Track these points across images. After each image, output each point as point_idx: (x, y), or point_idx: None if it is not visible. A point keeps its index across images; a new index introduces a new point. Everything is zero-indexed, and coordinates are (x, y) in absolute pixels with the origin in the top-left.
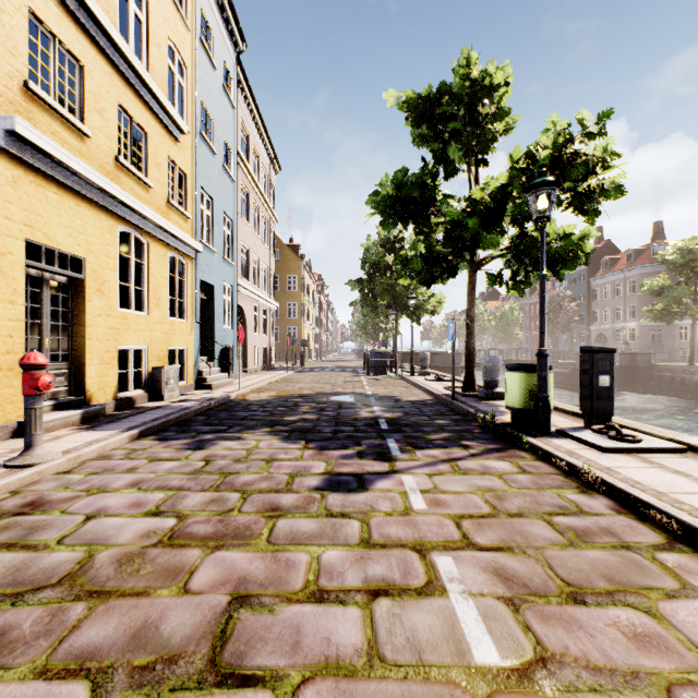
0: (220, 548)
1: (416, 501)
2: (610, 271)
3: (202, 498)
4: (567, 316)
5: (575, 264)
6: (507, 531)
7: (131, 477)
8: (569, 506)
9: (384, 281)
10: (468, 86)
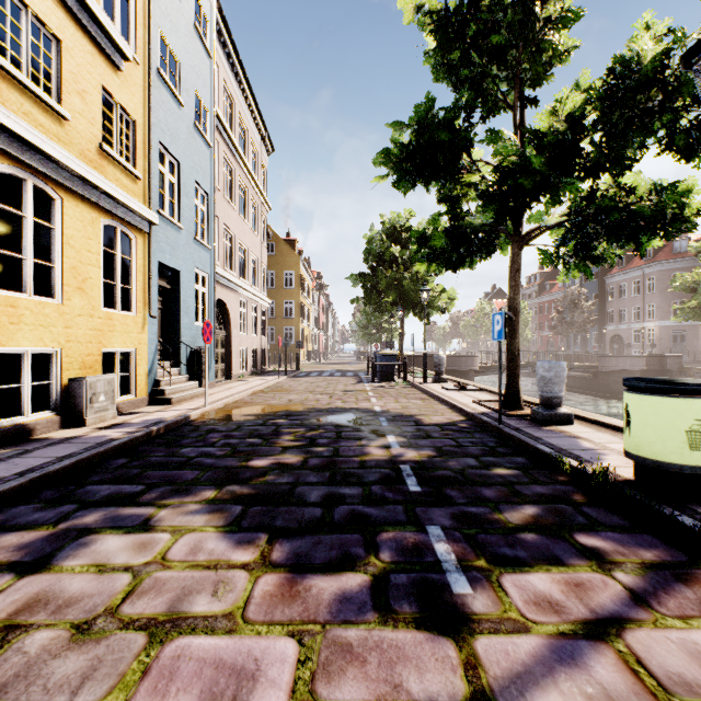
0: None
1: None
2: (626, 267)
3: None
4: (583, 316)
5: (676, 230)
6: None
7: None
8: None
9: (389, 275)
10: None
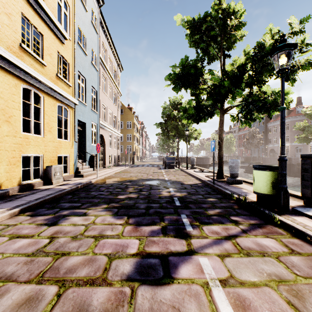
0: None
1: (220, 300)
2: (276, 119)
3: (18, 296)
4: (257, 141)
5: None
6: None
7: None
8: None
9: (172, 123)
10: (220, 13)
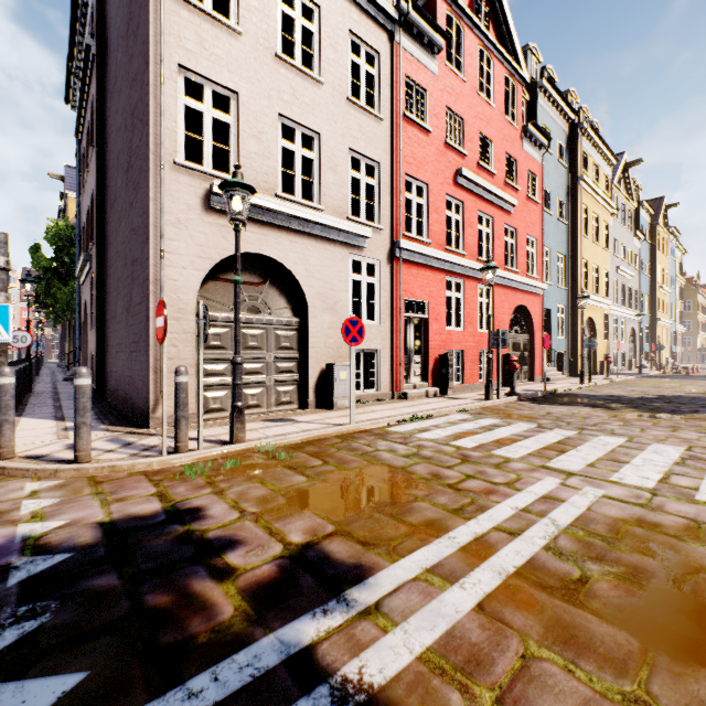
0: None
1: None
2: None
3: None
4: None
5: None
6: None
7: None
8: None
9: None
10: None
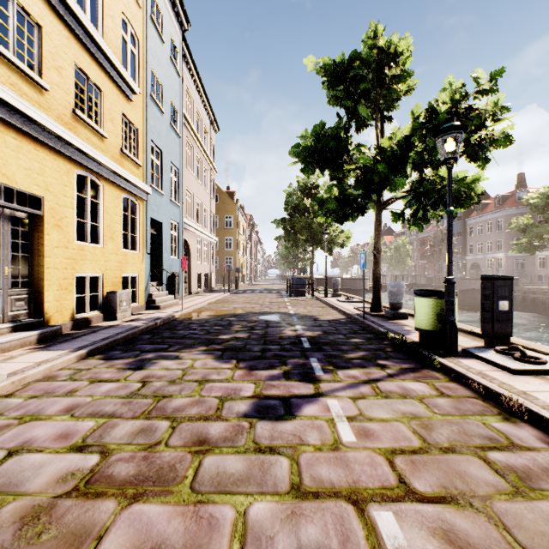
0: (139, 498)
1: (344, 431)
2: (482, 212)
3: (131, 428)
4: None
5: (468, 203)
6: (445, 473)
7: (68, 401)
8: (499, 438)
9: (303, 220)
10: (375, 54)
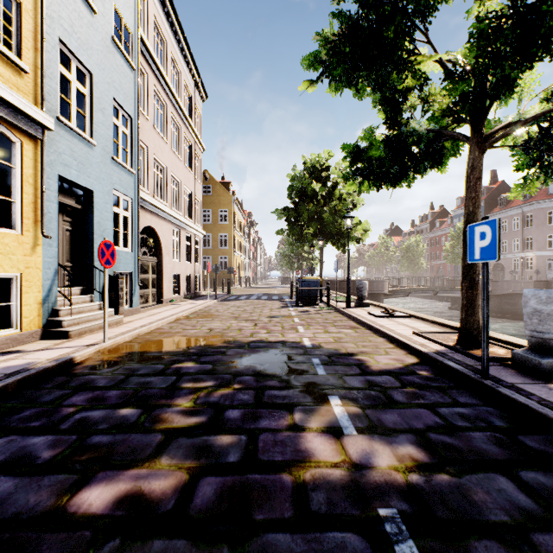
0: None
1: None
2: (507, 207)
3: None
4: None
5: None
6: None
7: None
8: None
9: (311, 208)
10: None
